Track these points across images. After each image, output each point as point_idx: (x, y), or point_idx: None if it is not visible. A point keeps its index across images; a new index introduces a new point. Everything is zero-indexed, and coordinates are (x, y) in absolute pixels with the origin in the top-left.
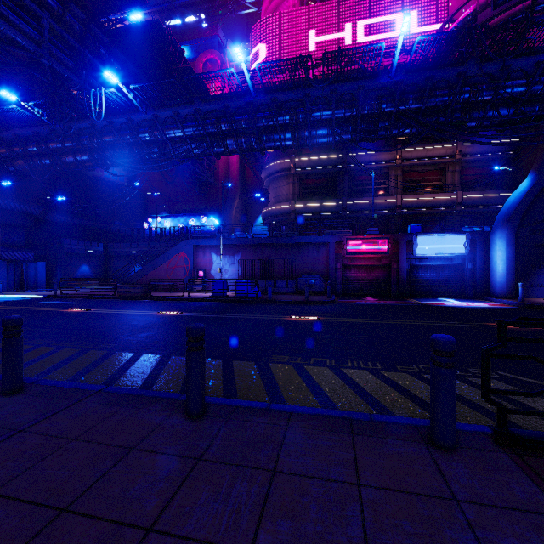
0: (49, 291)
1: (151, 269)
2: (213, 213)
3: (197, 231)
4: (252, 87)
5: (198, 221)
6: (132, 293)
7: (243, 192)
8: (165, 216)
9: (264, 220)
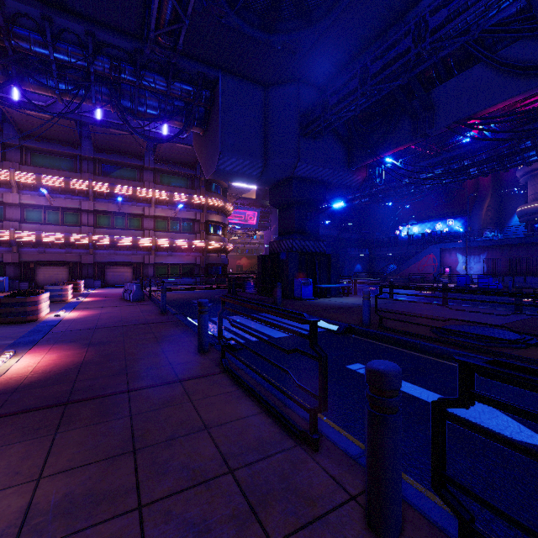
0: (344, 280)
1: (406, 267)
2: (460, 216)
3: (443, 233)
4: (490, 134)
5: (444, 224)
6: (397, 282)
7: (496, 188)
8: (413, 223)
9: (520, 218)
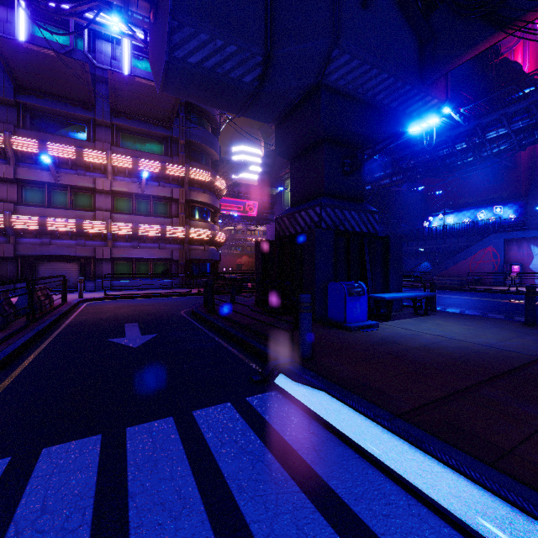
0: None
1: (451, 265)
2: (512, 201)
3: (488, 223)
4: None
5: (489, 212)
6: (449, 285)
7: None
8: (447, 212)
9: None
